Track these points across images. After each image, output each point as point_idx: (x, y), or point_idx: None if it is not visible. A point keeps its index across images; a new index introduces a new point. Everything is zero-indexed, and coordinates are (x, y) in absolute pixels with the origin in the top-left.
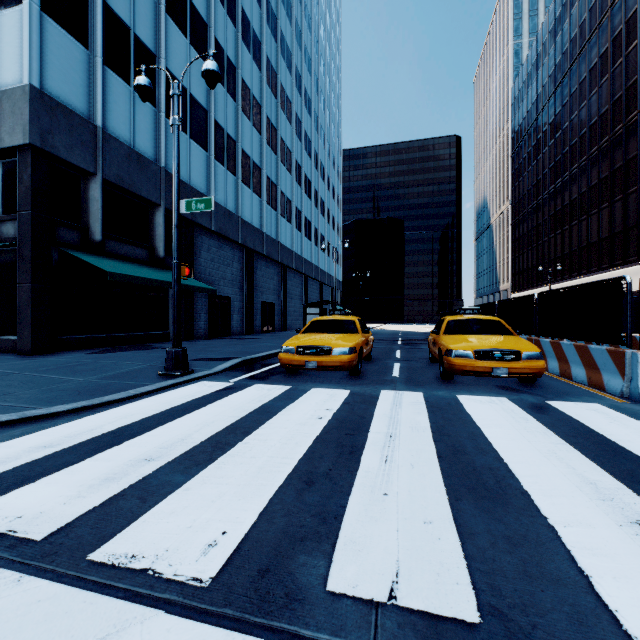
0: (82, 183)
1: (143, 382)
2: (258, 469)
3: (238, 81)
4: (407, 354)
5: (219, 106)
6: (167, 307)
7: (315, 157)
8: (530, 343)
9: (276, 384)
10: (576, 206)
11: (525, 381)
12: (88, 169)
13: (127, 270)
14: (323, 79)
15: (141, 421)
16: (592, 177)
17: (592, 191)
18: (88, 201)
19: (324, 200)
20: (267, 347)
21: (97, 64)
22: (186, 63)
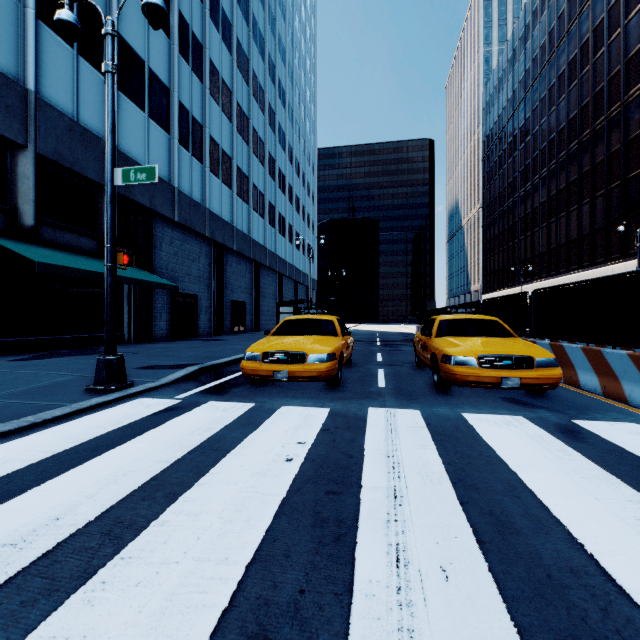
0: (9, 157)
1: (58, 401)
2: (165, 602)
3: (205, 61)
4: (389, 357)
5: (183, 85)
6: (121, 305)
7: (290, 151)
8: (539, 347)
9: (236, 401)
10: (545, 209)
11: (533, 391)
12: (15, 139)
13: (65, 261)
14: (298, 72)
15: (12, 475)
16: (561, 181)
17: (561, 194)
18: (16, 178)
19: (299, 197)
20: (234, 350)
21: (28, 16)
22: (144, 32)
